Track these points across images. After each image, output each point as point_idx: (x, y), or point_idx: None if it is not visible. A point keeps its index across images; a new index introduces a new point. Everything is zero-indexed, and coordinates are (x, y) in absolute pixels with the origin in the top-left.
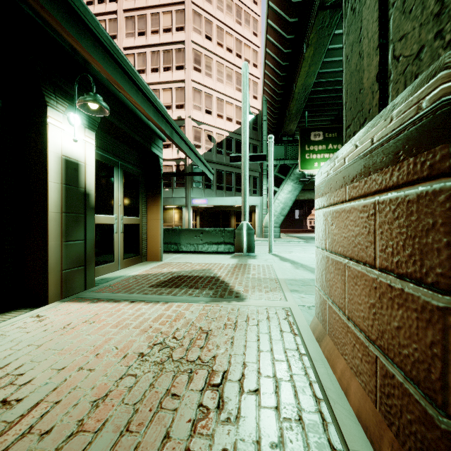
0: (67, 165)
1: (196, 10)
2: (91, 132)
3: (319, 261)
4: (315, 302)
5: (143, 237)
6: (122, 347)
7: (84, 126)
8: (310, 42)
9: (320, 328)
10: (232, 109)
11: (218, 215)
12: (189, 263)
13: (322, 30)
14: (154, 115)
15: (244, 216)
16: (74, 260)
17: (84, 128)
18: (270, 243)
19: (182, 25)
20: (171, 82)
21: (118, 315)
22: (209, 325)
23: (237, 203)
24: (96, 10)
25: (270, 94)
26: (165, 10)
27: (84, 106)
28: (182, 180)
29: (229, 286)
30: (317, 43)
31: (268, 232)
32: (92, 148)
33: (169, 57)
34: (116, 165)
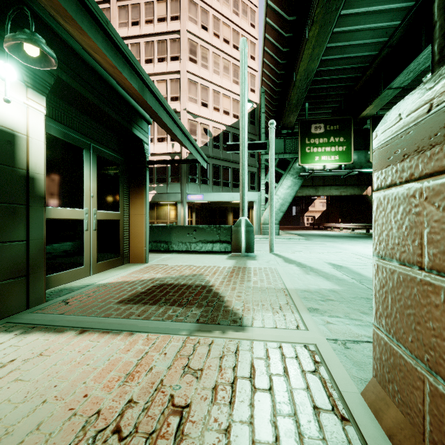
0: None
1: None
2: (38, 94)
3: (391, 286)
4: (374, 355)
5: (124, 235)
6: None
7: (25, 84)
8: (315, 19)
9: (399, 418)
10: (229, 102)
11: (215, 211)
12: (178, 266)
13: (329, 4)
14: (106, 49)
15: (242, 211)
16: (6, 269)
17: (26, 88)
18: (272, 241)
19: (177, 14)
20: (166, 74)
21: (46, 362)
22: (188, 389)
23: (234, 199)
24: None
25: (269, 84)
26: None
27: (19, 52)
28: (177, 175)
29: (224, 301)
30: (323, 19)
31: (269, 229)
32: (40, 116)
33: (164, 47)
34: (87, 148)
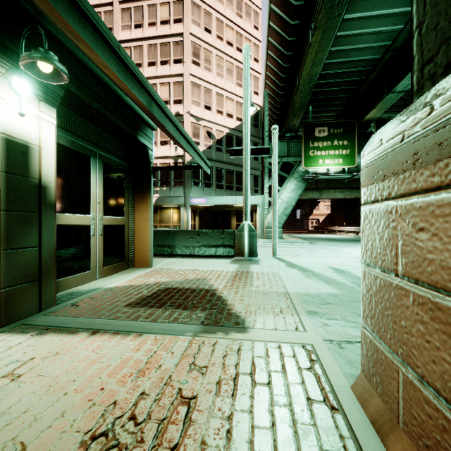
0: (9, 146)
1: (195, 1)
2: (49, 107)
3: (374, 290)
4: (362, 352)
5: (129, 239)
6: (33, 447)
7: (38, 98)
8: (318, 24)
9: (380, 406)
10: (232, 105)
11: (218, 215)
12: (182, 271)
13: (332, 9)
14: (118, 70)
15: (245, 216)
16: (21, 273)
17: (39, 101)
18: (275, 246)
19: (180, 17)
20: (169, 77)
21: (63, 360)
22: (194, 383)
23: (238, 202)
24: (91, 2)
25: (273, 87)
26: (162, 2)
27: (33, 68)
28: (180, 178)
29: (227, 305)
30: (326, 25)
31: (272, 233)
32: (51, 128)
33: (167, 50)
34: (93, 155)
